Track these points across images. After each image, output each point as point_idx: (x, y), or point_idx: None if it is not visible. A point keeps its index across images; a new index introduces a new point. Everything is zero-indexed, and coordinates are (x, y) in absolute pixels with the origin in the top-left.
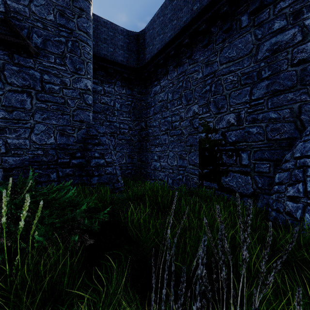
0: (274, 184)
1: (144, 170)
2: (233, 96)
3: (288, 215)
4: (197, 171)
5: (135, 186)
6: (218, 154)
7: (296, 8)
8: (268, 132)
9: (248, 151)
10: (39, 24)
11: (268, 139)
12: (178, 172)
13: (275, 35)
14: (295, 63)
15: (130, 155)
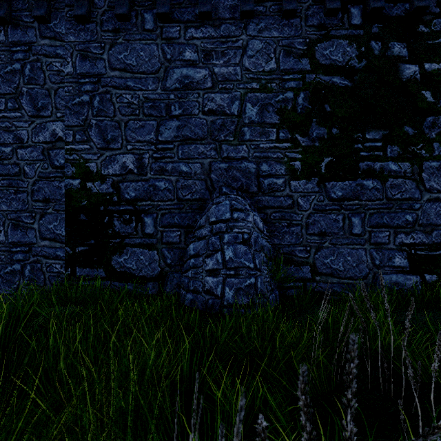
0: (188, 257)
1: None
2: (132, 128)
3: (208, 294)
4: (63, 250)
5: None
6: (106, 218)
7: (207, 47)
8: (179, 189)
9: (154, 214)
10: None
11: (179, 199)
12: (8, 258)
13: (187, 66)
14: (206, 111)
15: None
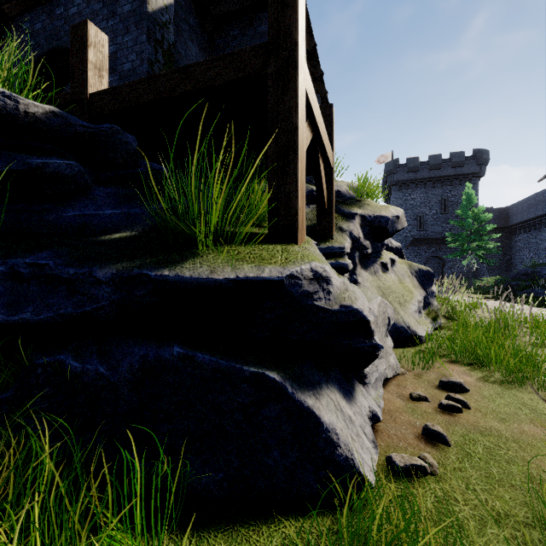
0: None
1: None
2: (541, 253)
3: None
4: None
5: None
6: None
7: None
8: None
9: None
10: None
11: None
12: None
13: None
14: None
15: (499, 275)
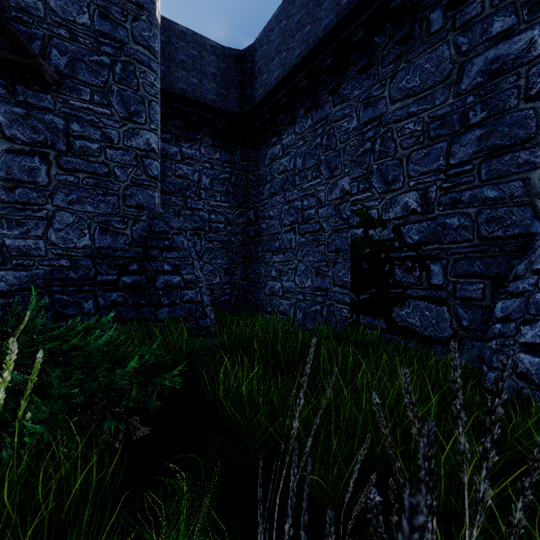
0: (494, 320)
1: (252, 295)
2: (415, 160)
3: (522, 380)
4: (349, 297)
5: (235, 324)
6: (386, 266)
7: None
8: (481, 224)
9: (443, 261)
10: (63, 32)
11: (481, 238)
12: (313, 299)
13: (495, 44)
14: (533, 94)
15: (228, 269)
